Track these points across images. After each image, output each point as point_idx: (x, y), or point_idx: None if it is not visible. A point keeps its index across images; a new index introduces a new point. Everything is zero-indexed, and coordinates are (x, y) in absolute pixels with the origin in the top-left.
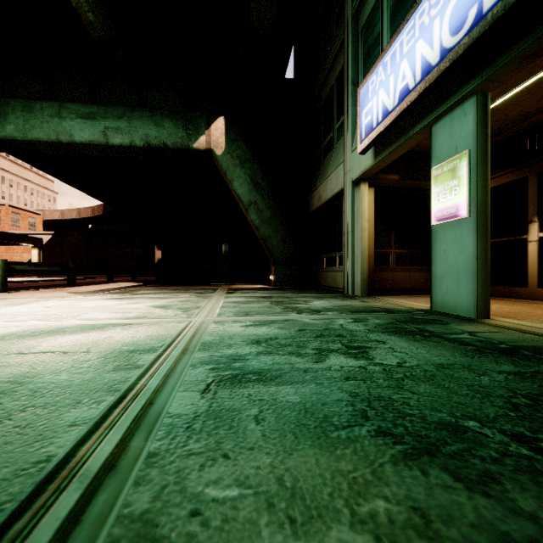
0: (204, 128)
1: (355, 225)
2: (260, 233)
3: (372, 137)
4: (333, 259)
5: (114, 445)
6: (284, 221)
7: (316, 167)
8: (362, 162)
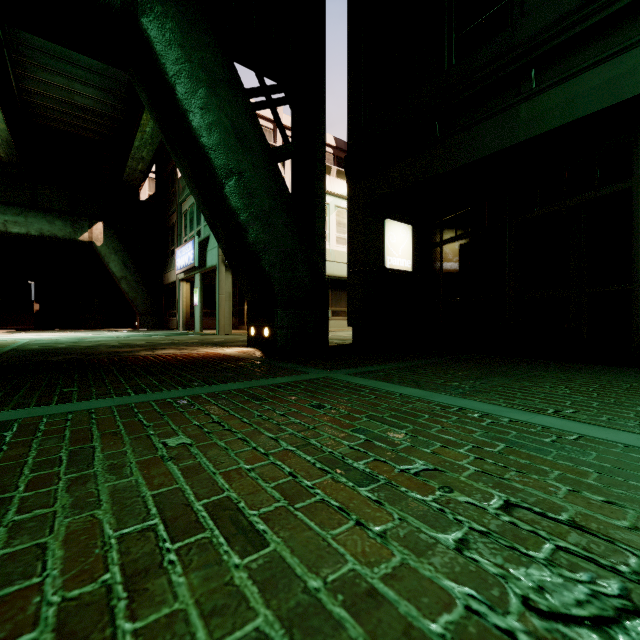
0: (88, 228)
1: (181, 299)
2: (130, 296)
3: (178, 272)
4: (175, 313)
5: (120, 336)
6: (146, 290)
7: (168, 258)
8: (181, 274)
